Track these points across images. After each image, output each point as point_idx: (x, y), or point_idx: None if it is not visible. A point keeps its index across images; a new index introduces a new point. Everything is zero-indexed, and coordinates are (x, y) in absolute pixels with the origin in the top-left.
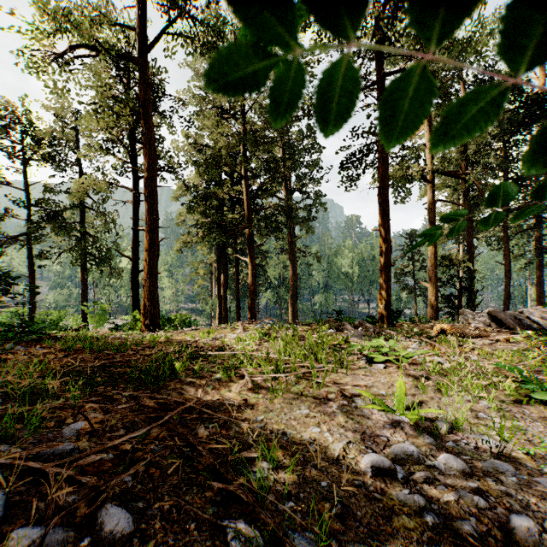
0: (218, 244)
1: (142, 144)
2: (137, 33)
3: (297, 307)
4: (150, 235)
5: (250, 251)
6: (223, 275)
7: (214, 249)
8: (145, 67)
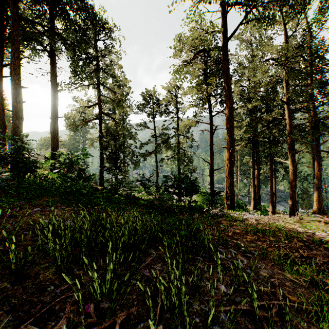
0: (253, 150)
1: (226, 96)
2: (223, 32)
3: (310, 194)
4: (231, 150)
5: (291, 156)
6: (256, 171)
7: (239, 152)
8: (227, 50)
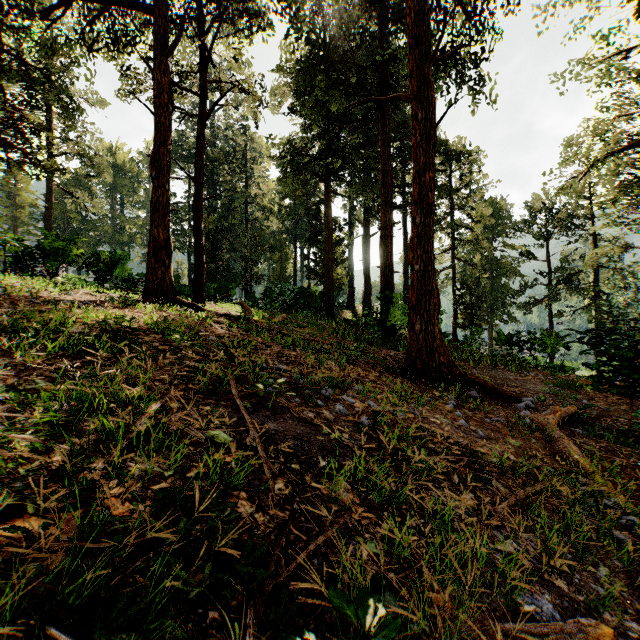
0: None
1: None
2: None
3: None
4: None
5: None
6: None
7: None
8: None
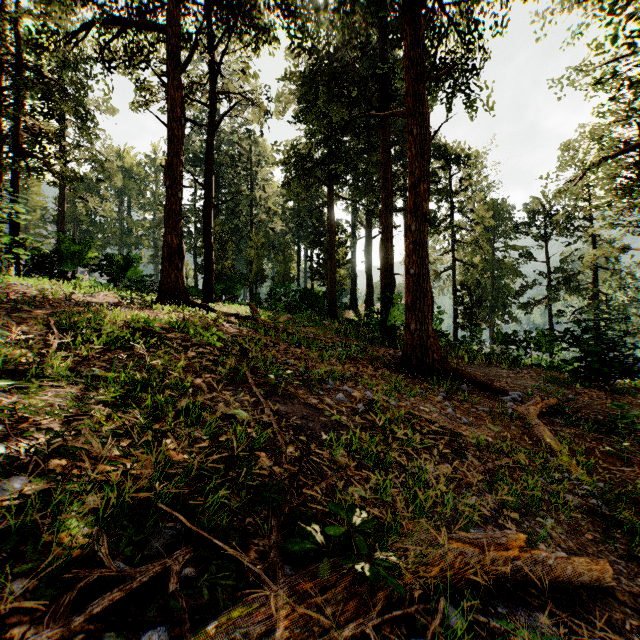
0: None
1: None
2: None
3: None
4: None
5: None
6: None
7: None
8: None
